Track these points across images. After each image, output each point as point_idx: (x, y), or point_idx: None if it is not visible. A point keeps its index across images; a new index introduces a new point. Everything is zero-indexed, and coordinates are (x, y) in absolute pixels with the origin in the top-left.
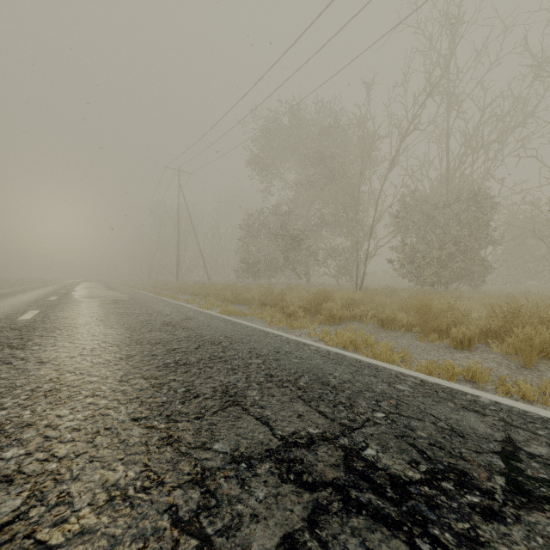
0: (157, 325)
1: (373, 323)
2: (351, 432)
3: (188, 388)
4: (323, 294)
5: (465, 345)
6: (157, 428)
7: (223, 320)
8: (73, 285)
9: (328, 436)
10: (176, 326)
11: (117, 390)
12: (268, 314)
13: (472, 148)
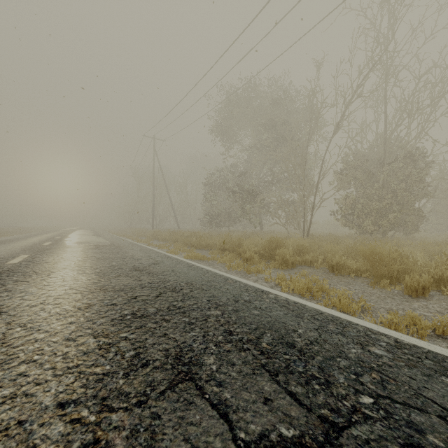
0: (126, 270)
1: (323, 268)
2: (339, 436)
3: (138, 351)
4: (276, 241)
5: (419, 293)
6: (84, 423)
7: (187, 265)
8: (68, 232)
9: (309, 445)
10: (143, 271)
11: (59, 353)
12: (227, 258)
13: (409, 111)
